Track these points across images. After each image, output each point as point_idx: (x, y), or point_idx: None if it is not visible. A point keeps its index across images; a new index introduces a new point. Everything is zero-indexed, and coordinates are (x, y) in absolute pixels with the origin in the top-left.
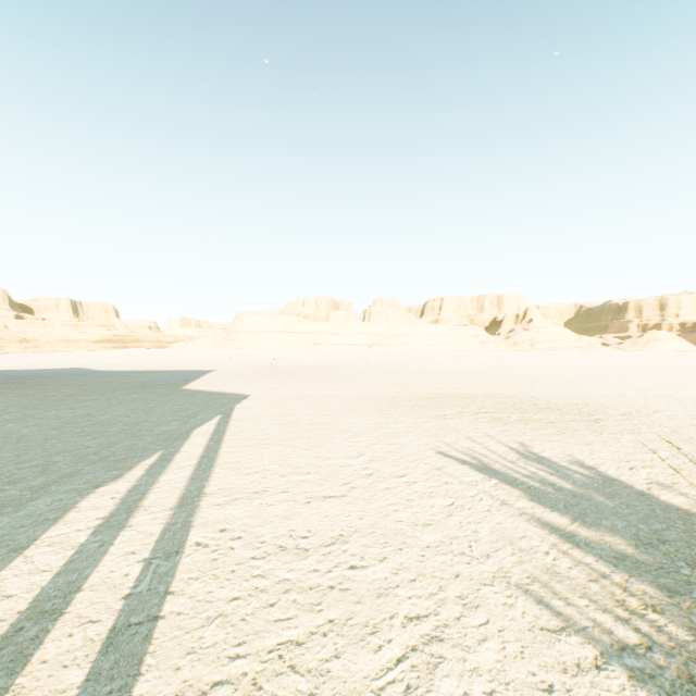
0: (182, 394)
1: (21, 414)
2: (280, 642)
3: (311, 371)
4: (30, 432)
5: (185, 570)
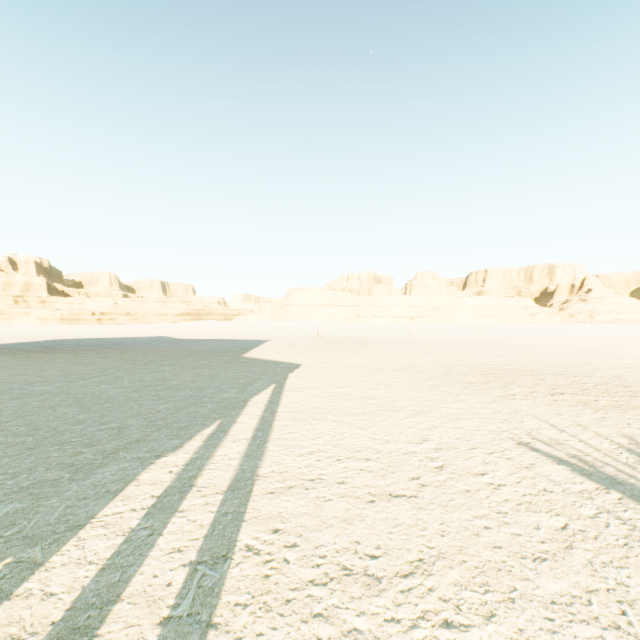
0: (241, 361)
1: (113, 376)
2: None
3: (357, 342)
4: (117, 393)
5: (232, 588)
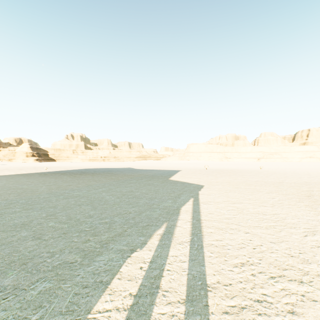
0: (169, 182)
1: (108, 188)
2: None
3: (231, 172)
4: (109, 198)
5: None
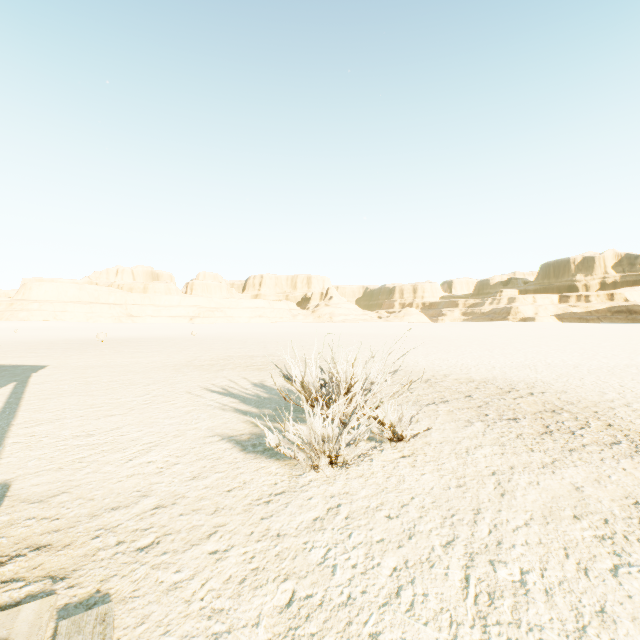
0: None
1: None
2: (74, 458)
3: (121, 343)
4: None
5: (8, 451)
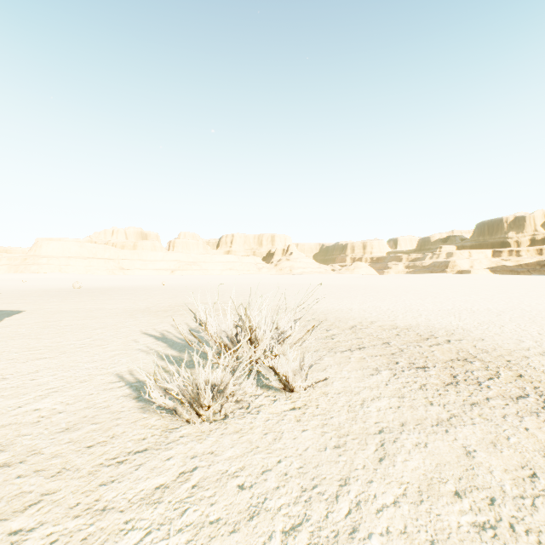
0: None
1: None
2: None
3: (103, 291)
4: None
5: None
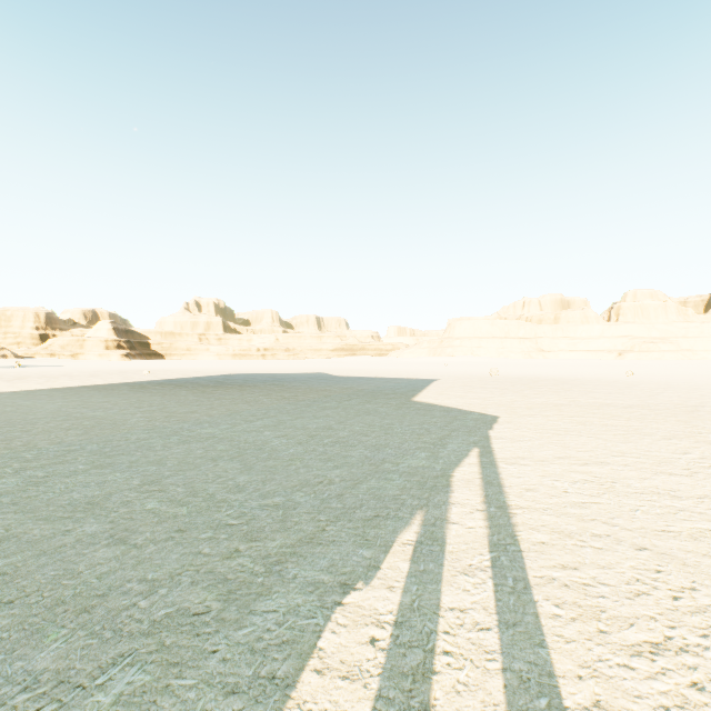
0: (414, 408)
1: (276, 420)
2: None
3: (557, 385)
4: (280, 445)
5: None
